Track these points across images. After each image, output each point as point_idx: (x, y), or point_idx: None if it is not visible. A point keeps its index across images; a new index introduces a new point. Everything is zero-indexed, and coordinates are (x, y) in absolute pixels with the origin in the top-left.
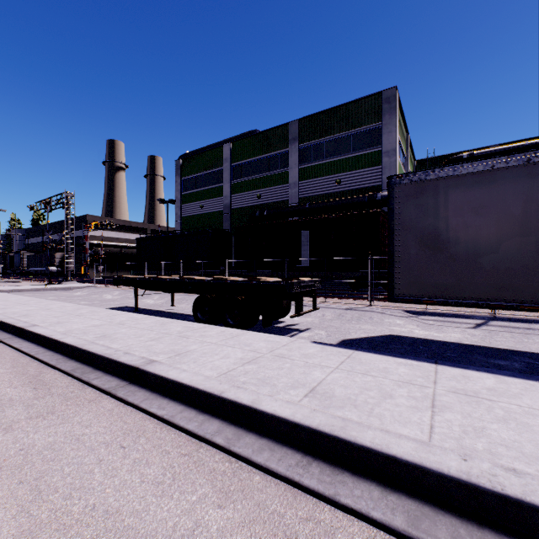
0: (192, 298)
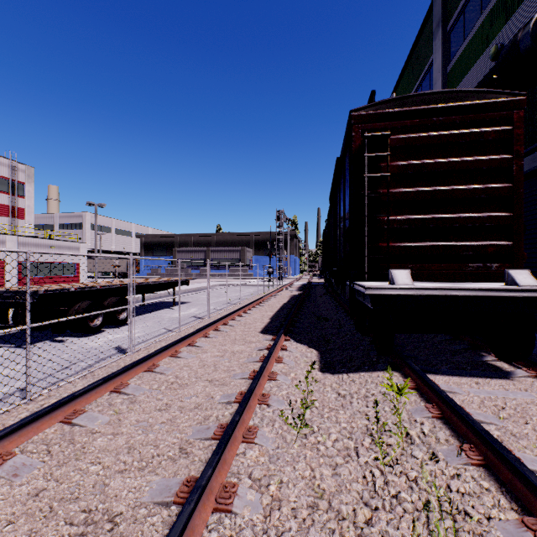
0: (221, 302)
